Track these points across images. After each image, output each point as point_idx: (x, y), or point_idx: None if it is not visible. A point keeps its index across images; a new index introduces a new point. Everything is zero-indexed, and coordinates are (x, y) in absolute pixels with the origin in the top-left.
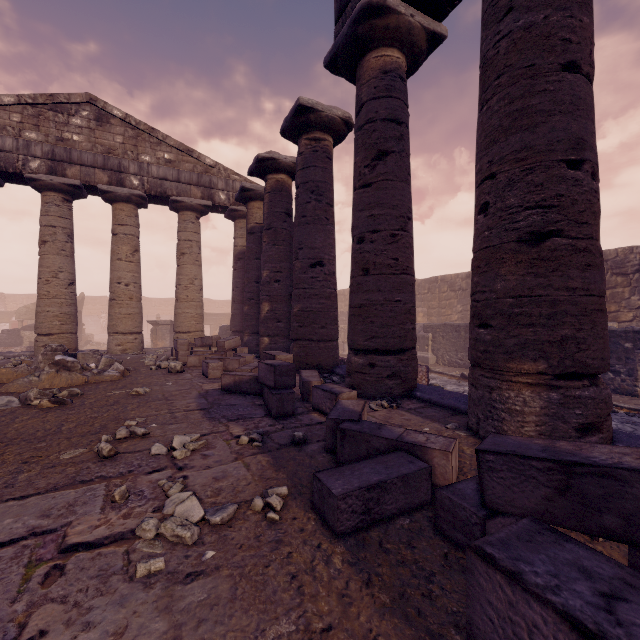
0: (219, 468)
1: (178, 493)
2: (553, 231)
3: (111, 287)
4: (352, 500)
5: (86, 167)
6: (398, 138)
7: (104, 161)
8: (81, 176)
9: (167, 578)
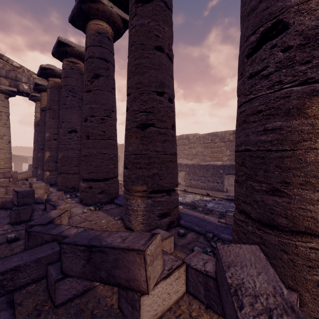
0: None
1: None
2: (151, 124)
3: None
4: None
5: None
6: (106, 69)
7: None
8: None
9: None
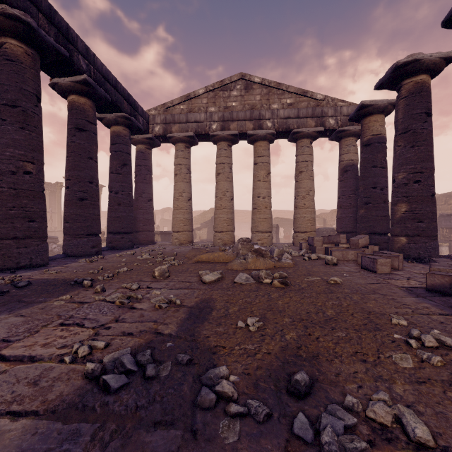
0: None
1: None
2: None
3: (253, 200)
4: None
5: (240, 121)
6: None
7: (250, 114)
8: (238, 128)
9: None
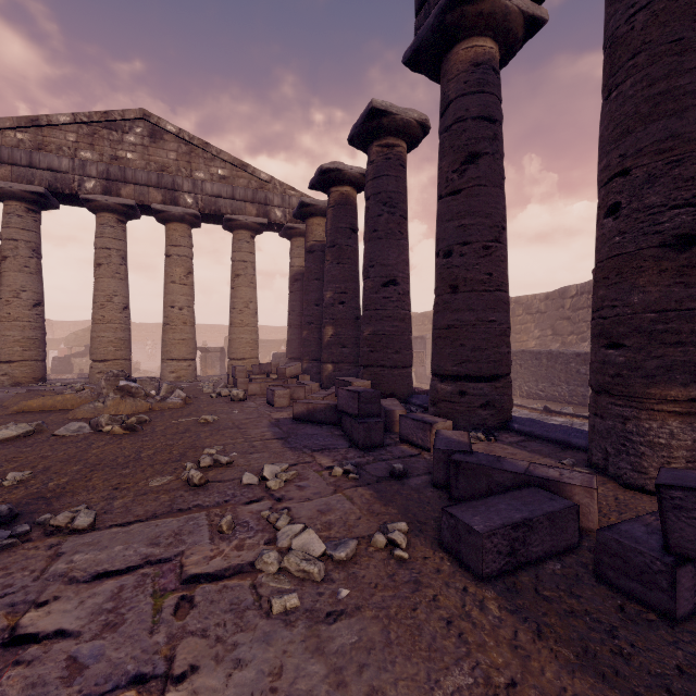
0: (320, 500)
1: (289, 525)
2: None
3: (165, 311)
4: (497, 539)
5: (140, 186)
6: (491, 138)
7: (158, 179)
8: (135, 195)
9: (307, 616)
